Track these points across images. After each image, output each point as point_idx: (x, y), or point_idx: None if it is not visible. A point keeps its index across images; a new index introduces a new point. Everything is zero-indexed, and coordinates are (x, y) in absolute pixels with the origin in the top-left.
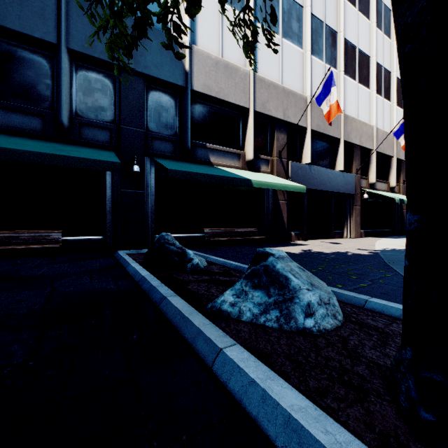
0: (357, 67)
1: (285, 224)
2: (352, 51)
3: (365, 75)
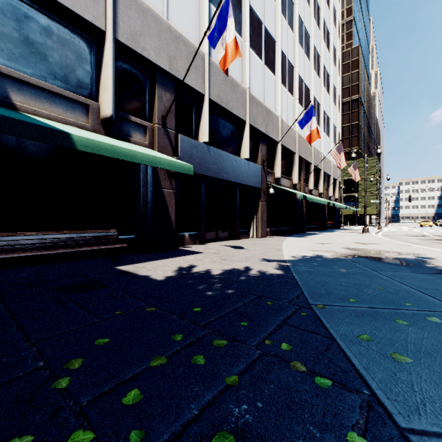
0: (263, 46)
1: (172, 222)
2: (258, 25)
3: (271, 59)
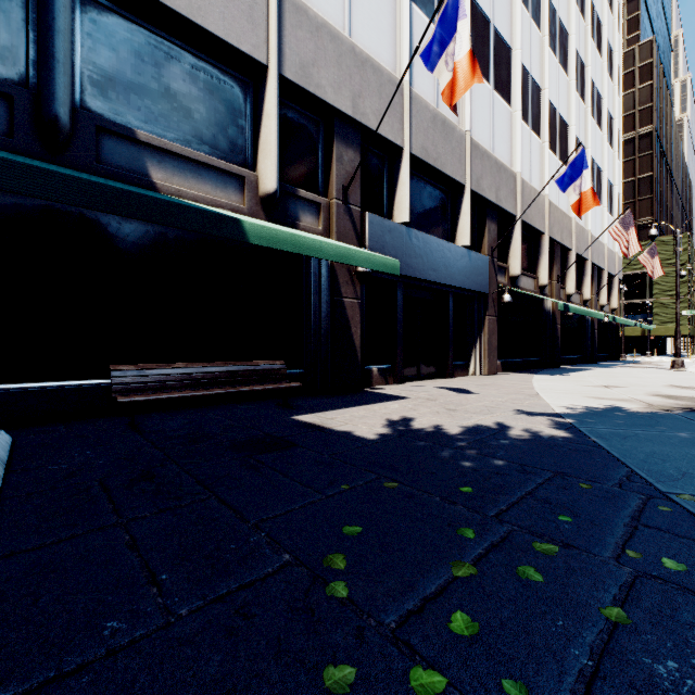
0: (492, 59)
1: (356, 350)
2: (484, 26)
3: (504, 80)
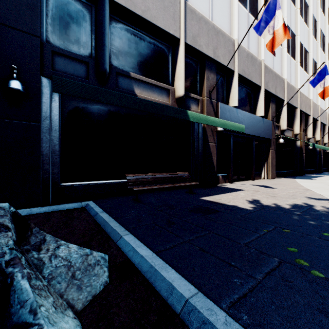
0: None
1: (214, 167)
2: None
3: None
